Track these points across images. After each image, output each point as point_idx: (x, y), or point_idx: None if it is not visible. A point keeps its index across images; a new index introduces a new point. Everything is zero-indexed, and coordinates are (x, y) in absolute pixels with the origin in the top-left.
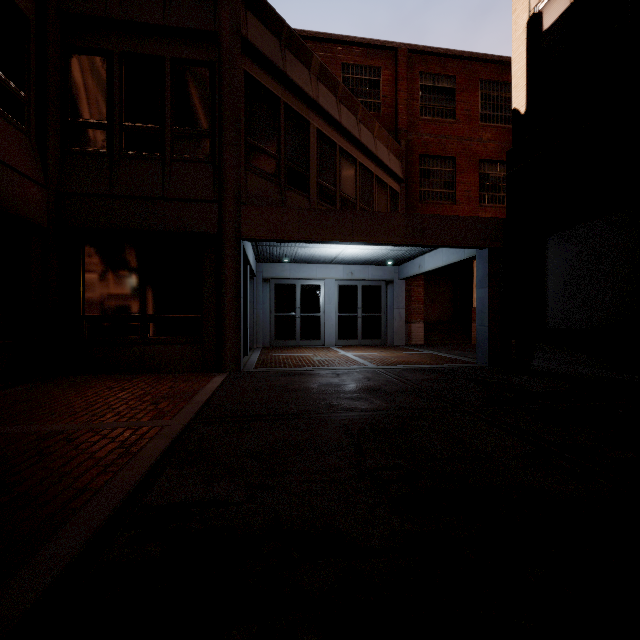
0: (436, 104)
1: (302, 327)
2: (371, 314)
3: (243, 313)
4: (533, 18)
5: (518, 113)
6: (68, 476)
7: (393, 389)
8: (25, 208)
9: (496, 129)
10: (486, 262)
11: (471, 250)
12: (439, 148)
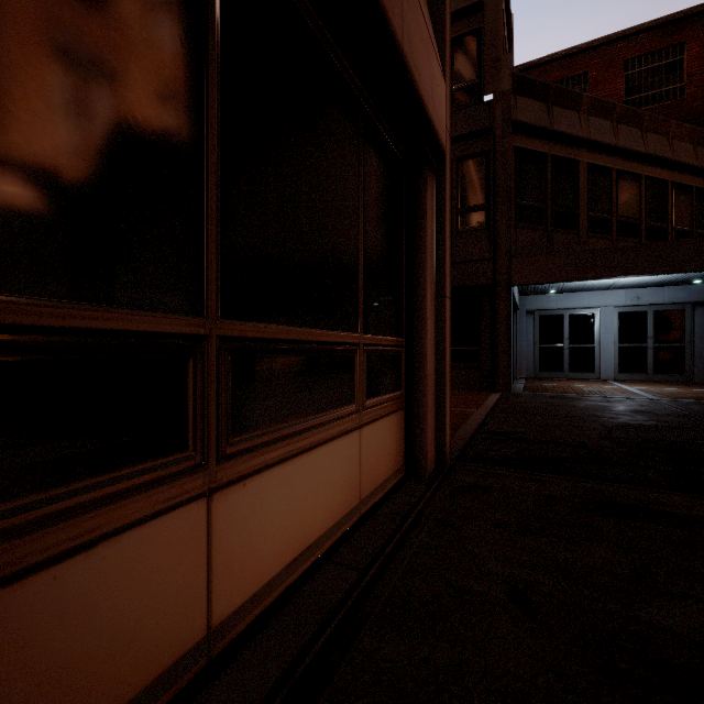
0: None
1: (571, 359)
2: (668, 344)
3: None
4: None
5: None
6: None
7: (664, 413)
8: None
9: None
10: None
11: None
12: None
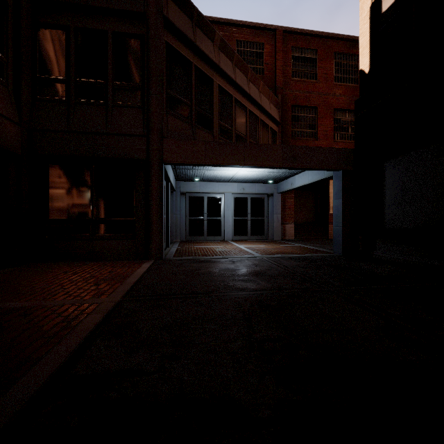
0: (303, 69)
1: (208, 227)
2: (257, 218)
3: (166, 217)
4: (375, 4)
5: (363, 73)
6: (17, 347)
7: (274, 273)
8: (3, 140)
9: (345, 87)
10: (340, 180)
11: (329, 172)
12: (305, 100)
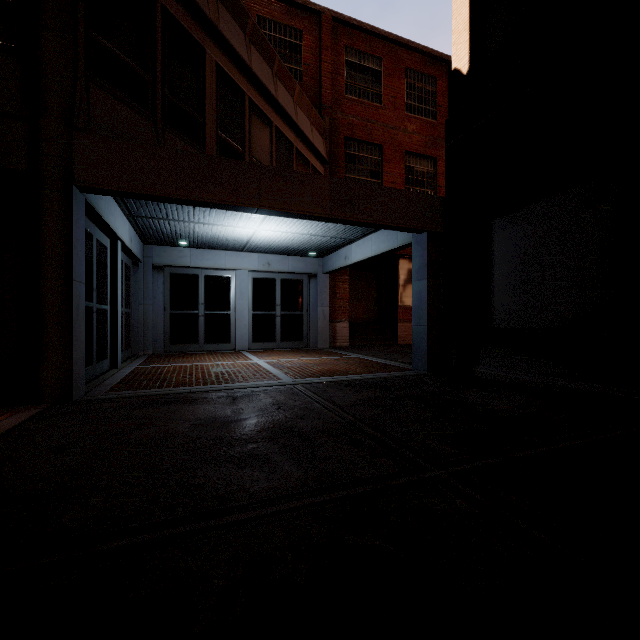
0: (362, 84)
1: (207, 328)
2: (292, 312)
3: (110, 309)
4: None
5: (459, 74)
6: None
7: (313, 427)
8: None
9: (420, 122)
10: (424, 249)
11: (405, 236)
12: (365, 133)
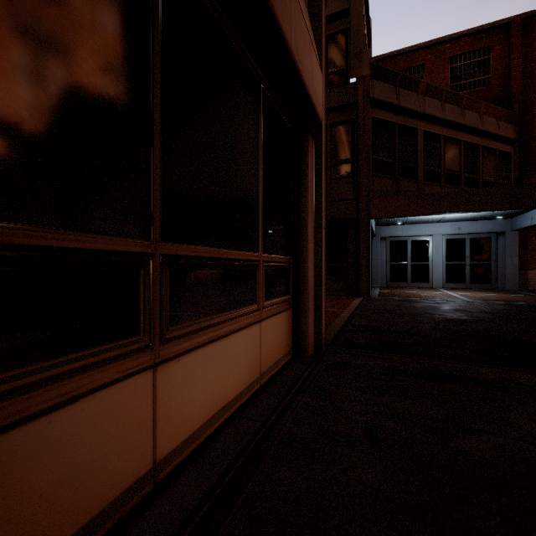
0: None
1: (412, 273)
2: (480, 262)
3: None
4: None
5: None
6: None
7: (476, 311)
8: None
9: None
10: None
11: None
12: None
